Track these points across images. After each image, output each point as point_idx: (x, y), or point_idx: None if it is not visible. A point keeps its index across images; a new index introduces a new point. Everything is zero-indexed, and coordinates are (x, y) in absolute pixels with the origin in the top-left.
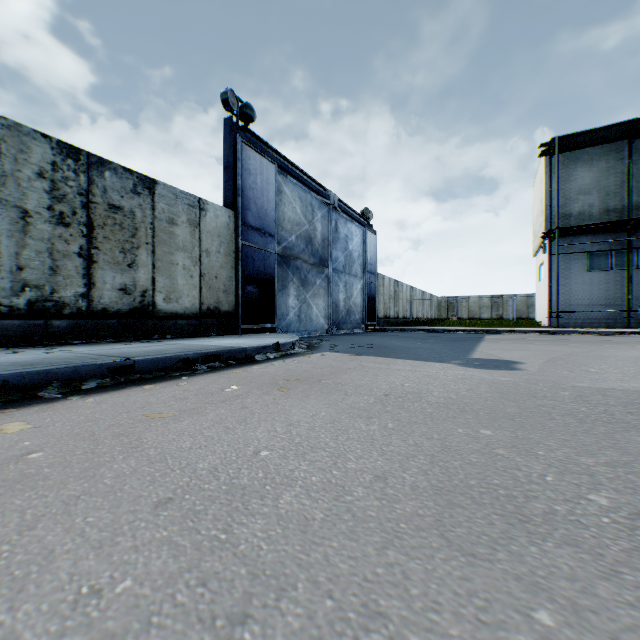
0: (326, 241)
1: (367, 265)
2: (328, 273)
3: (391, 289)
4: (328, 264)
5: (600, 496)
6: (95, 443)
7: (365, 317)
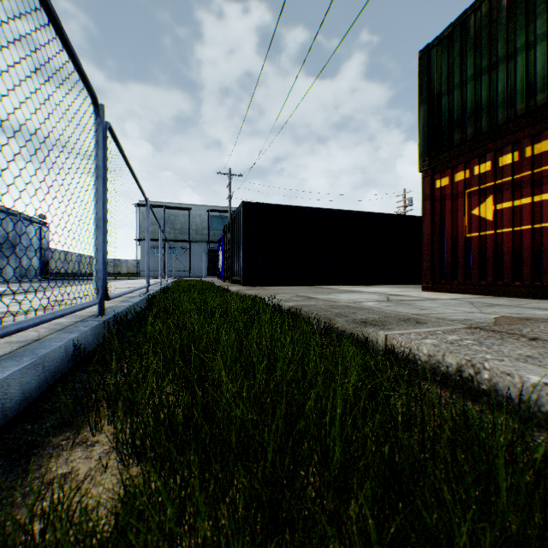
0: (16, 236)
1: (43, 245)
2: (18, 251)
3: (63, 256)
4: (18, 247)
5: (52, 285)
6: (1, 285)
7: (42, 273)
